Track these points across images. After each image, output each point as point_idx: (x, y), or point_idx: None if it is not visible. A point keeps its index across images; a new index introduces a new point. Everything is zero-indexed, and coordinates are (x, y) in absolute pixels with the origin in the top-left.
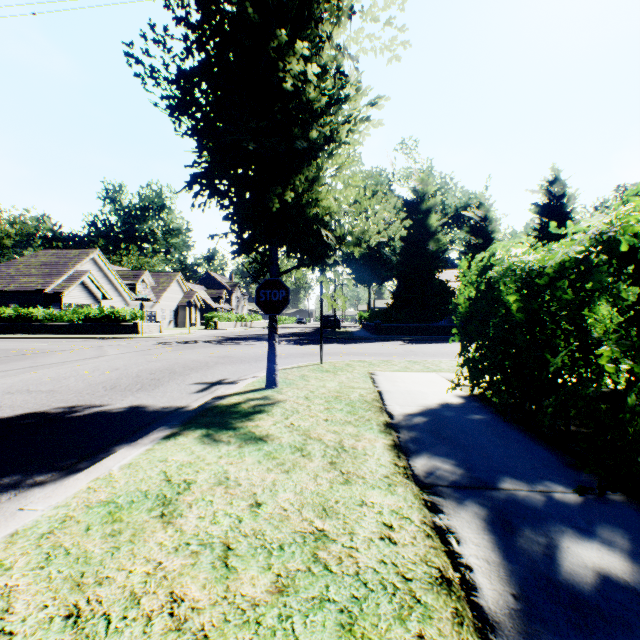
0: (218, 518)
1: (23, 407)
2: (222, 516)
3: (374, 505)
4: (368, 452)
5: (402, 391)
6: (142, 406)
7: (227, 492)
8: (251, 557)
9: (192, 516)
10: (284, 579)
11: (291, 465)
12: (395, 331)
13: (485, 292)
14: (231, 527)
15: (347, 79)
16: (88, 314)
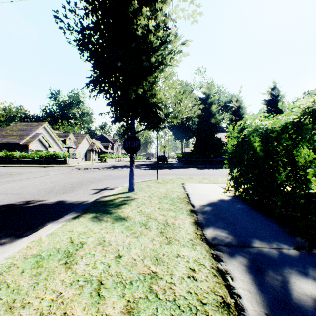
0: (97, 265)
1: (2, 201)
2: (99, 263)
3: (184, 257)
4: (181, 226)
5: (198, 193)
6: (64, 201)
7: (103, 249)
8: (113, 289)
9: (82, 263)
10: (132, 303)
11: (139, 233)
12: (194, 163)
13: (242, 141)
14: (103, 270)
15: (170, 32)
16: (41, 155)
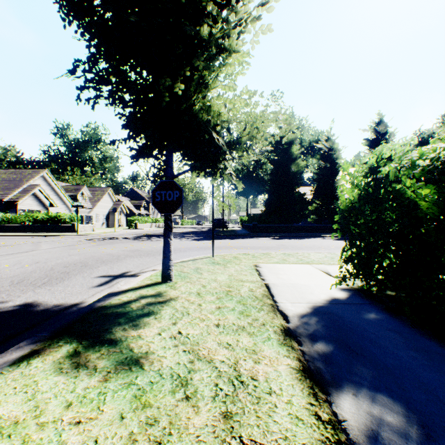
0: None
1: None
2: None
3: None
4: (273, 387)
5: (287, 284)
6: (33, 304)
7: None
8: None
9: None
10: None
11: (166, 425)
12: (267, 230)
13: (374, 190)
14: None
15: None
16: (36, 217)
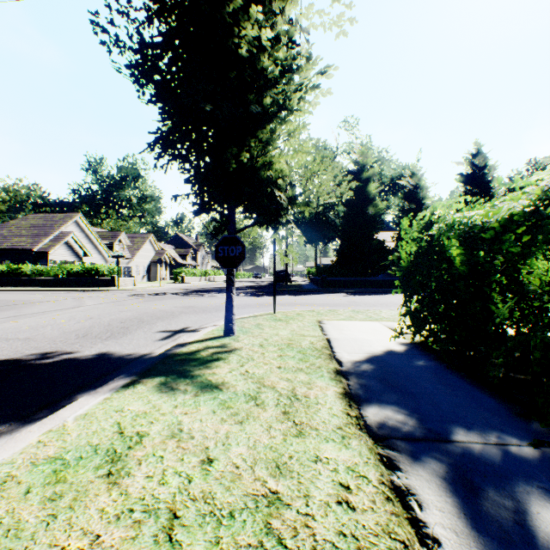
0: (167, 478)
1: None
2: (171, 475)
3: (329, 461)
4: (320, 401)
5: (349, 339)
6: (109, 353)
7: (179, 446)
8: (198, 528)
9: (140, 475)
10: None
11: (245, 415)
12: (339, 284)
13: (427, 247)
14: (179, 489)
15: (298, 52)
16: (71, 269)
